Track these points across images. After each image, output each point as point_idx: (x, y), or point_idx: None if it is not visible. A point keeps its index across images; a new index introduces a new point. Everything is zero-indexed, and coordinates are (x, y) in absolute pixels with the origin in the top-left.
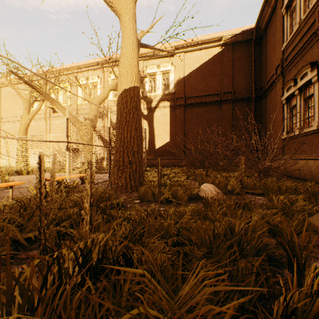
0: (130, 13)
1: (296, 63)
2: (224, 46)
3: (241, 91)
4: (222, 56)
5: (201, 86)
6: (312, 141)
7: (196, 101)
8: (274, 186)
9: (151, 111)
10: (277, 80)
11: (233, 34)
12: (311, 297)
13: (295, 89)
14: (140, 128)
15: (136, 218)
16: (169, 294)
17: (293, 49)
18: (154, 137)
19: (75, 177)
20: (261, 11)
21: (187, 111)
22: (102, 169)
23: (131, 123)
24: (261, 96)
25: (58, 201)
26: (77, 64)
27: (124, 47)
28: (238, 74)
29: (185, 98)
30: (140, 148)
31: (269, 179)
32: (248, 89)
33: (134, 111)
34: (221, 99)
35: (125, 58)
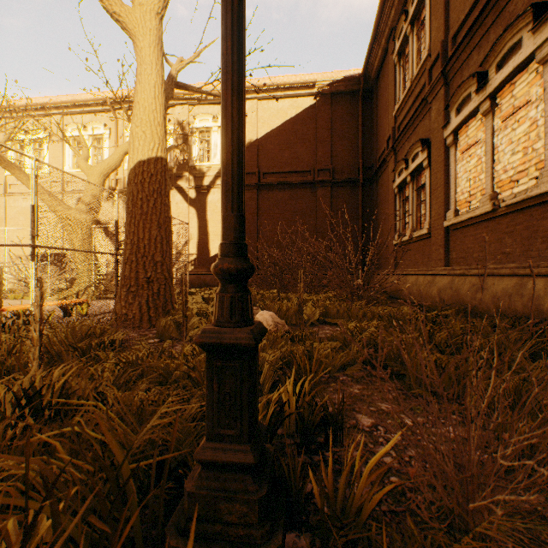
0: (152, 36)
1: (409, 136)
2: (319, 97)
3: (344, 169)
4: (316, 111)
5: (285, 157)
6: (424, 249)
7: (276, 181)
8: (358, 313)
9: (203, 192)
10: (389, 158)
11: (331, 80)
12: (267, 409)
13: (407, 175)
14: (168, 225)
15: (129, 358)
16: (134, 428)
17: (405, 115)
18: (207, 237)
19: (54, 307)
20: (369, 52)
21: (263, 196)
22: (103, 292)
23: (152, 217)
24: (372, 179)
25: (8, 342)
26: (62, 97)
27: (141, 90)
28: (340, 142)
29: (259, 175)
30: (168, 257)
31: (358, 303)
32: (355, 168)
33: (156, 198)
34: (315, 179)
35: (141, 109)
